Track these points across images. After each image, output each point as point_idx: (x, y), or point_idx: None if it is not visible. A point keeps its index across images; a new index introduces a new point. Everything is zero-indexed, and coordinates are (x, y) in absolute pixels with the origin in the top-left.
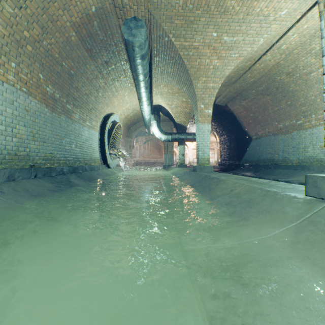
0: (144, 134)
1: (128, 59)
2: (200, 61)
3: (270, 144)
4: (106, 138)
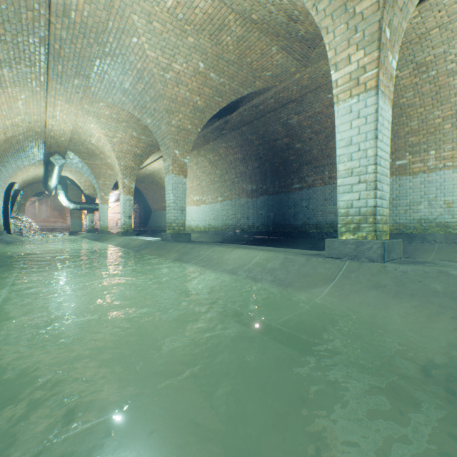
0: (42, 195)
1: (44, 155)
2: (101, 170)
3: (160, 216)
4: (10, 206)
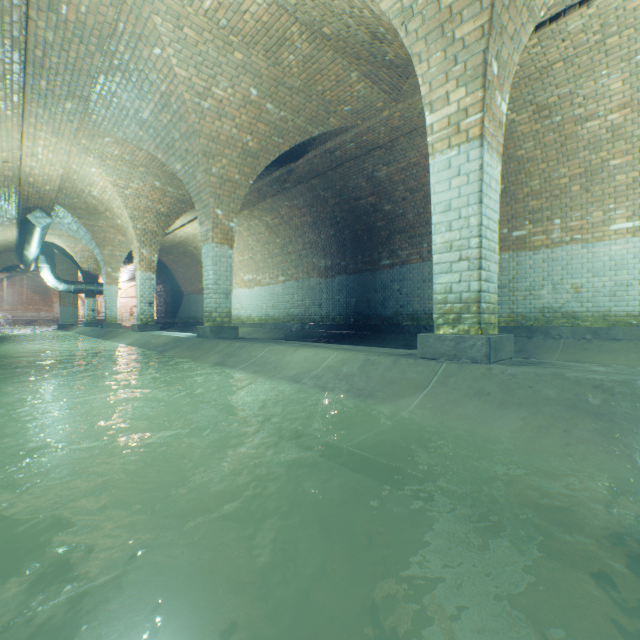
0: (14, 269)
1: (18, 211)
2: (107, 235)
3: (196, 303)
4: None
